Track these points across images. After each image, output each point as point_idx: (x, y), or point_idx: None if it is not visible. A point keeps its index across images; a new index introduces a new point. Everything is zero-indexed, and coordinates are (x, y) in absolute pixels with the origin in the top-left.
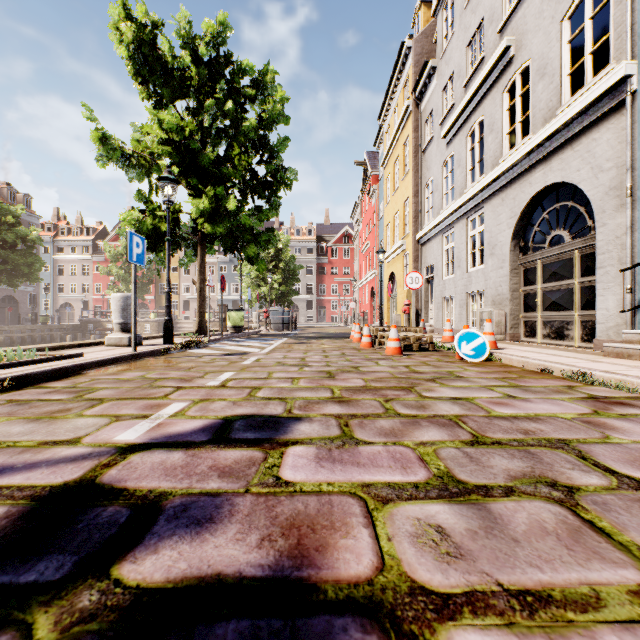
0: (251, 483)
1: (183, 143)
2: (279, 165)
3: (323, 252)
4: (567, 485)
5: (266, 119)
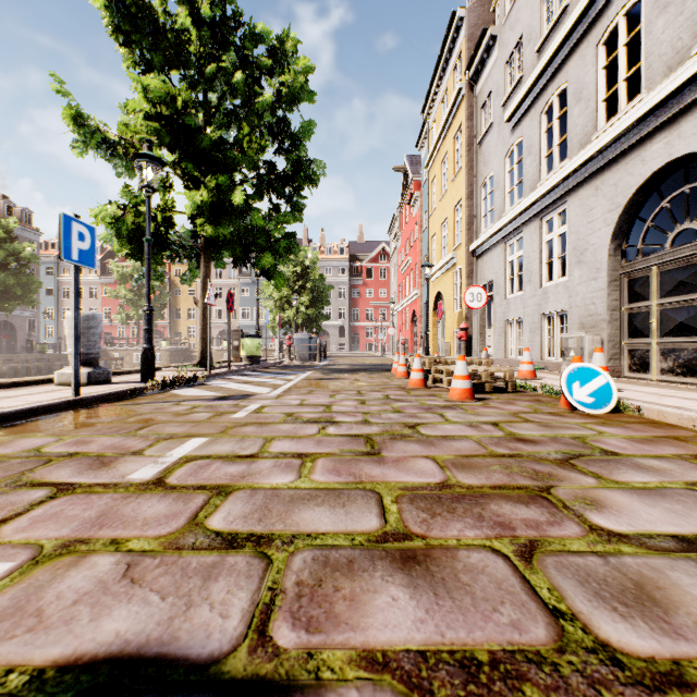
0: None
1: (175, 118)
2: (303, 157)
3: (357, 272)
4: None
5: (285, 95)
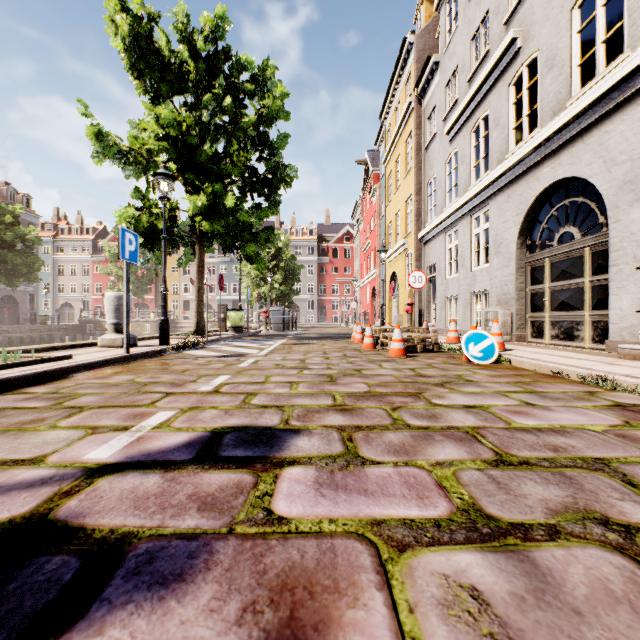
0: (236, 519)
1: (180, 139)
2: (279, 162)
3: (324, 252)
4: (622, 523)
5: (266, 115)
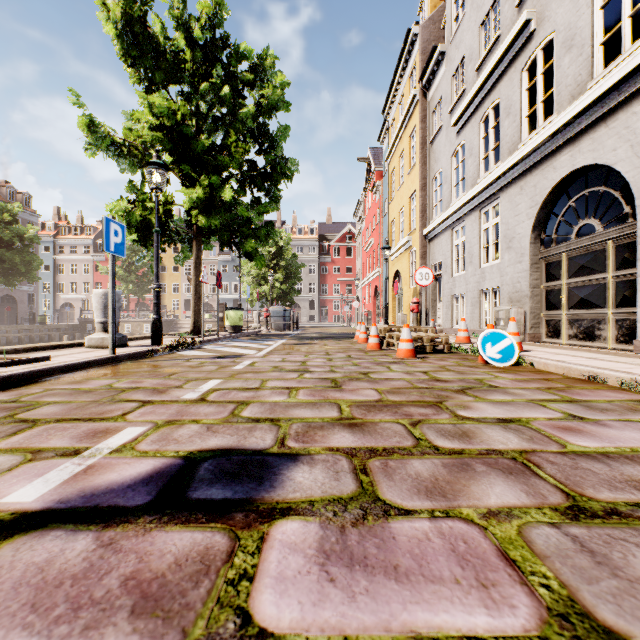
0: (189, 638)
1: (175, 128)
2: (279, 156)
3: (325, 251)
4: None
5: (265, 105)
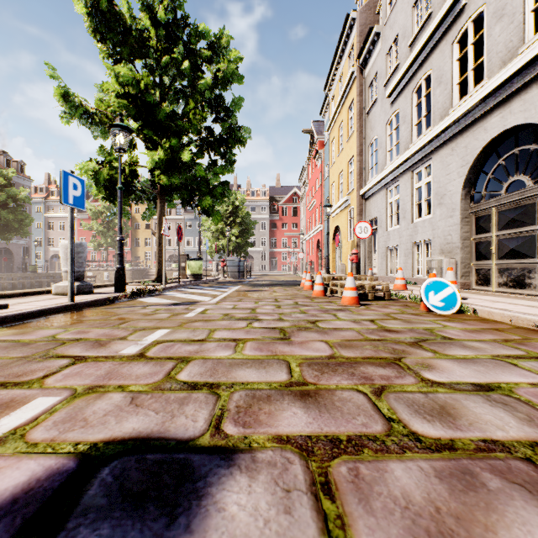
0: None
1: (139, 96)
2: (234, 124)
3: (275, 210)
4: None
5: (221, 78)
